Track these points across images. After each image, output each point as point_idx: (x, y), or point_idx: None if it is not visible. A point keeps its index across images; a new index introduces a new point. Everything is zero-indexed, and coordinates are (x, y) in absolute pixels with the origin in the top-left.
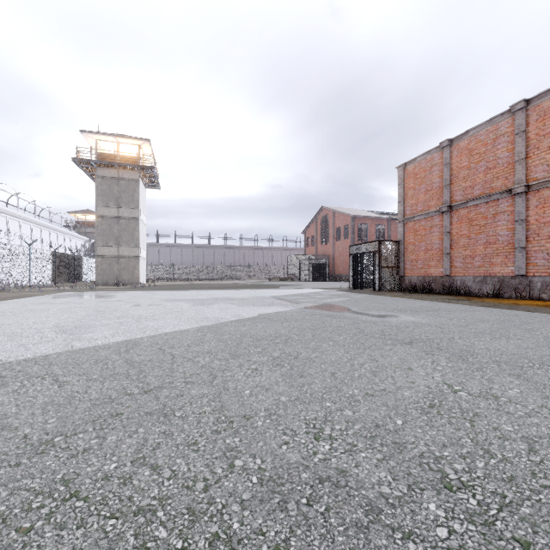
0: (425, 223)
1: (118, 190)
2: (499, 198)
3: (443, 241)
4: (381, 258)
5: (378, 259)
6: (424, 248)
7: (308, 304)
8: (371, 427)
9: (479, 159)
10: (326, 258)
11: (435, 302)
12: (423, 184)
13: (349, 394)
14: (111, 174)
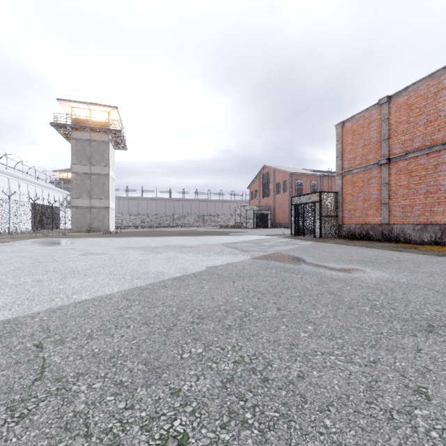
0: (363, 175)
1: (90, 150)
2: (441, 149)
3: (381, 191)
4: (321, 207)
5: (319, 208)
6: (362, 199)
7: (258, 253)
8: None
9: (419, 113)
10: (267, 208)
11: (384, 250)
12: (361, 139)
13: None
14: (84, 137)
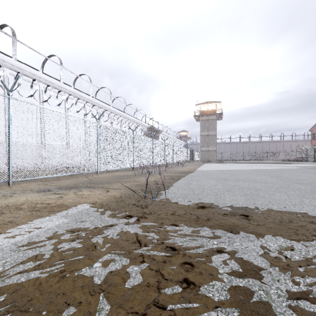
0: None
1: (208, 124)
2: None
3: None
4: None
5: None
6: None
7: (308, 167)
8: (313, 172)
9: None
10: None
11: None
12: None
13: (312, 172)
14: (205, 118)
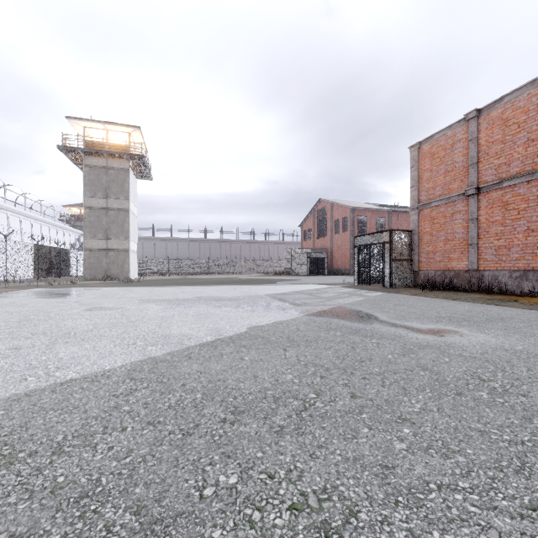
0: (445, 209)
1: (106, 180)
2: None
3: (468, 229)
4: (392, 250)
5: (389, 251)
6: (443, 238)
7: (315, 308)
8: None
9: (518, 130)
10: (324, 251)
11: (477, 303)
12: (442, 164)
13: None
14: (99, 163)
